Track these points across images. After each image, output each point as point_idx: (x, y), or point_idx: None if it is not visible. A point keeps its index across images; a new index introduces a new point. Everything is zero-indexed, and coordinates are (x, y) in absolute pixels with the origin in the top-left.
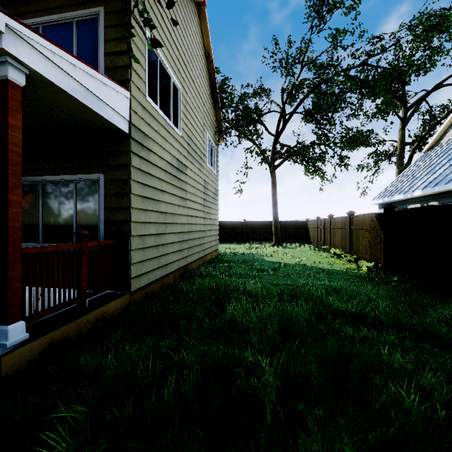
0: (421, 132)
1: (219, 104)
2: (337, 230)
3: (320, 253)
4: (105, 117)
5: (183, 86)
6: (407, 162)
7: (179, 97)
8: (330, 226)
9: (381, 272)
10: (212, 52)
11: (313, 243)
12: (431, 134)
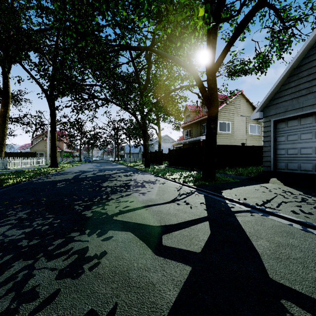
0: None
1: None
2: None
3: None
4: None
5: (232, 121)
6: None
7: (230, 124)
8: None
9: None
10: (249, 99)
11: None
12: None
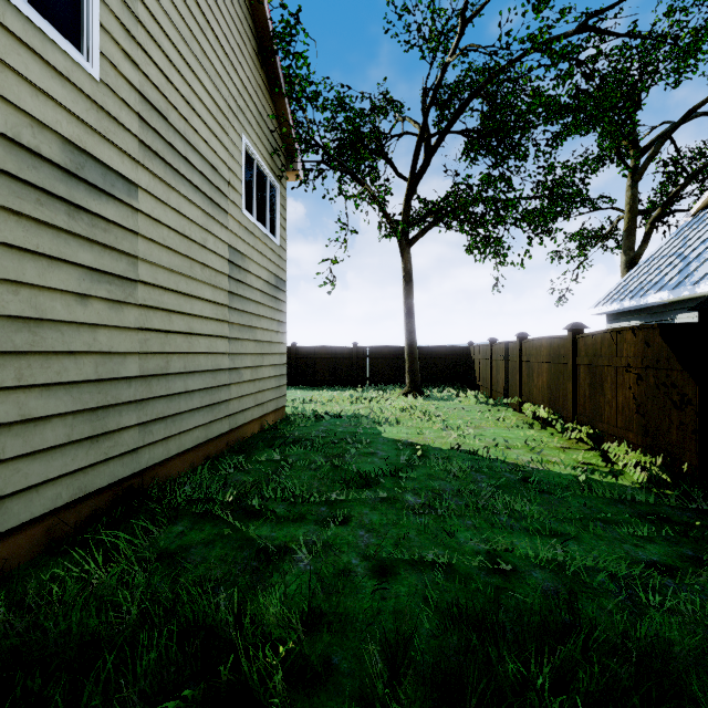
0: (662, 194)
1: (283, 85)
2: (539, 366)
3: (501, 412)
4: None
5: None
6: (642, 243)
7: None
8: (521, 356)
9: (699, 495)
10: None
11: (483, 388)
12: (680, 196)
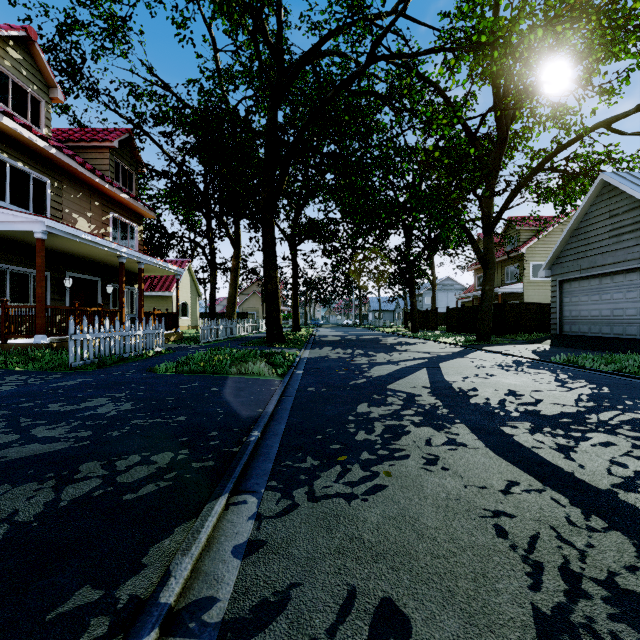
0: None
1: None
2: None
3: None
4: (515, 291)
5: None
6: None
7: None
8: None
9: None
10: None
11: None
12: None
